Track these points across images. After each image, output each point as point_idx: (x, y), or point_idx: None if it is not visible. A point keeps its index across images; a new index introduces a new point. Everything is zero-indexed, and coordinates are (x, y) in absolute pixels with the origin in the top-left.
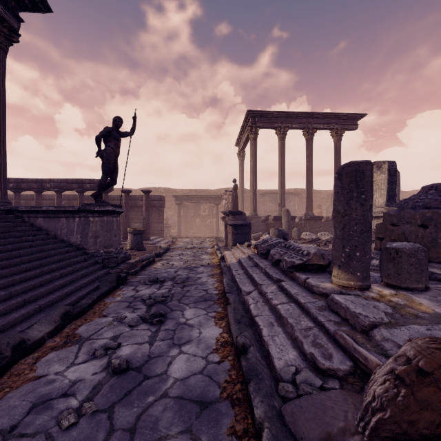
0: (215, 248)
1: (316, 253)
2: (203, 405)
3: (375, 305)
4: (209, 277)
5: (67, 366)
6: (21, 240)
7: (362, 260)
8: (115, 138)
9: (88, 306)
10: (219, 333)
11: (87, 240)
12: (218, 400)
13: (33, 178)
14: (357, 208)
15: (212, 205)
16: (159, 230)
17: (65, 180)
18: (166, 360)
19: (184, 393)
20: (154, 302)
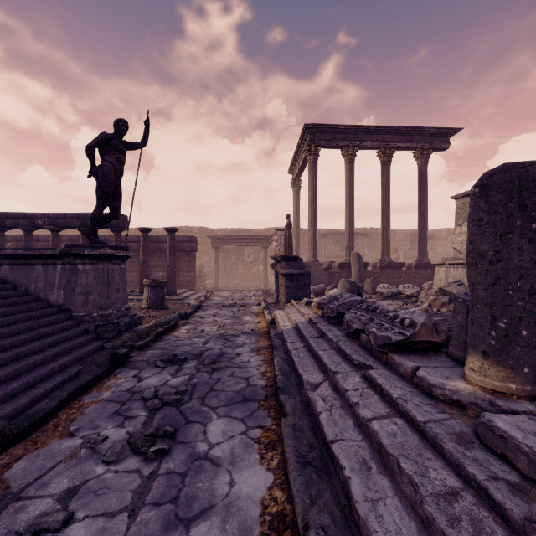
0: (262, 306)
1: (426, 324)
2: None
3: None
4: (252, 353)
5: None
6: None
7: (533, 345)
8: (116, 150)
9: (48, 413)
10: (267, 485)
11: (73, 297)
12: None
13: (20, 213)
14: (524, 248)
15: (259, 249)
16: (189, 281)
17: (62, 214)
18: None
19: None
20: (161, 403)
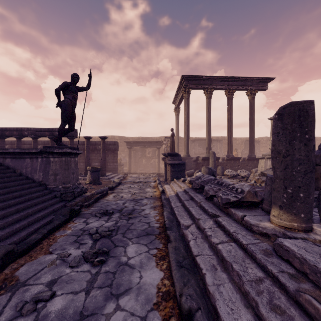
0: (157, 182)
1: (250, 191)
2: None
3: None
4: (151, 209)
5: None
6: None
7: (306, 201)
8: (72, 91)
9: (37, 241)
10: (160, 278)
11: (48, 177)
12: None
13: (14, 127)
14: (301, 148)
15: (155, 149)
16: (114, 168)
17: (39, 128)
18: None
19: None
20: (100, 236)
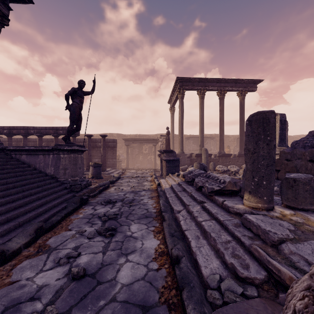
0: (153, 177)
1: (230, 182)
2: (145, 309)
3: (280, 223)
4: (149, 199)
5: (37, 273)
6: (8, 172)
7: (268, 188)
8: (79, 96)
9: (57, 222)
10: (157, 244)
11: (58, 171)
12: (157, 304)
13: (21, 126)
14: (264, 147)
15: (151, 146)
16: (113, 164)
17: (44, 127)
18: (115, 268)
19: (129, 297)
20: (108, 218)
